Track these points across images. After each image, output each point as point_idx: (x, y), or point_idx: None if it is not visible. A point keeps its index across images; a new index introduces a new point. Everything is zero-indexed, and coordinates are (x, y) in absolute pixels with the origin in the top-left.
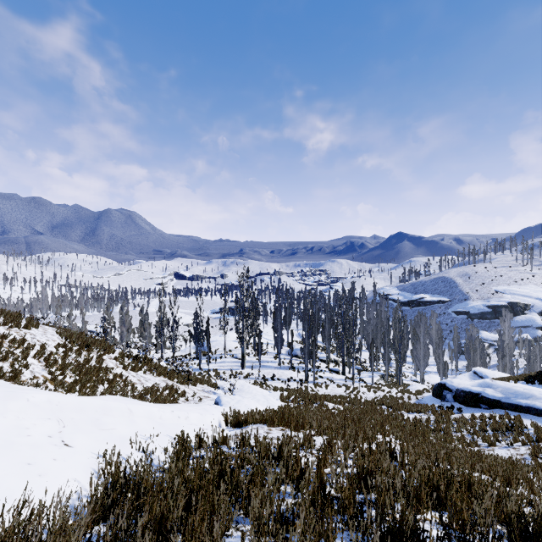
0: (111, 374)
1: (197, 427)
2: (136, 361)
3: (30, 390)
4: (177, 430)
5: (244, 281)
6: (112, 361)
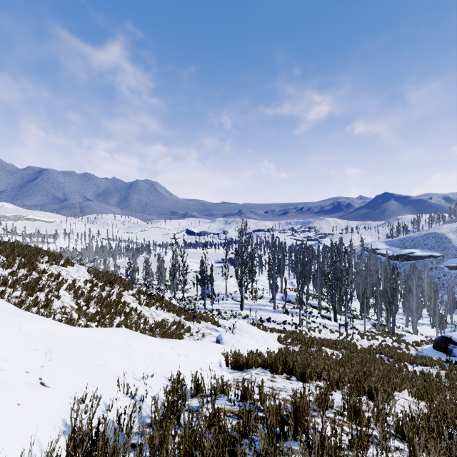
0: (128, 308)
1: (196, 367)
2: (150, 298)
3: (30, 318)
4: (174, 370)
5: (242, 233)
6: (130, 296)
